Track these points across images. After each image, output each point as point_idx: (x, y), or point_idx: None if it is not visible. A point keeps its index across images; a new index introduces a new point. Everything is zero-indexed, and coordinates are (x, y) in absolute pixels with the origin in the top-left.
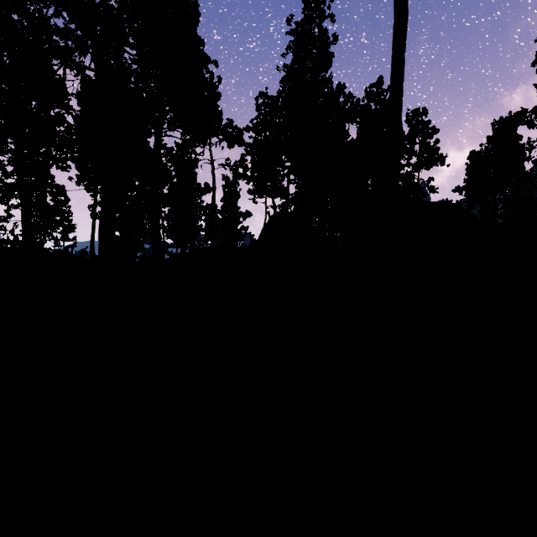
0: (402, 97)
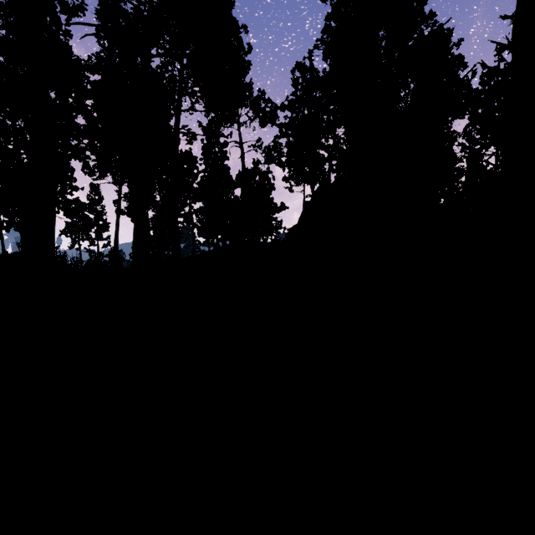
0: None
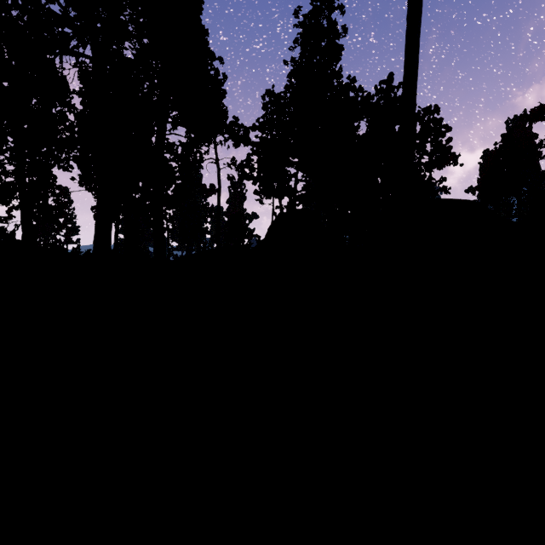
0: (416, 89)
